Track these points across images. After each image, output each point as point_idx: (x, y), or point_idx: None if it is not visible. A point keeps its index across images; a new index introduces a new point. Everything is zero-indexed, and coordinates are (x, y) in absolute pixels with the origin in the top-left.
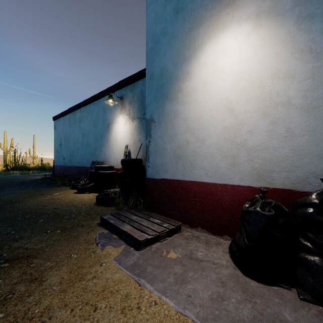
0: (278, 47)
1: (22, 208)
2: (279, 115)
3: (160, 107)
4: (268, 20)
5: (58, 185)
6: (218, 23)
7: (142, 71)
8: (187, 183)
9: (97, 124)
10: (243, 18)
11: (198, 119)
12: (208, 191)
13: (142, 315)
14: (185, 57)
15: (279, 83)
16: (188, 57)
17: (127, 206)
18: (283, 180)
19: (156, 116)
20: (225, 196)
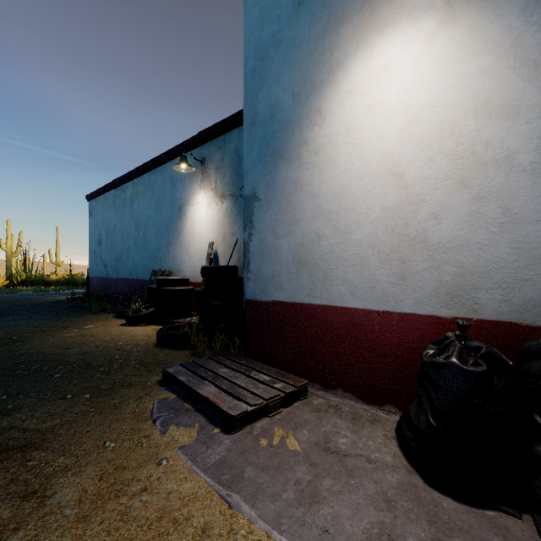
0: (488, 59)
1: (28, 353)
2: (490, 184)
3: (269, 173)
4: (468, 10)
5: (94, 311)
6: (375, 20)
7: (238, 114)
8: (318, 310)
9: (161, 206)
10: (420, 8)
11: (337, 195)
12: (356, 324)
13: None
14: (314, 83)
15: (490, 124)
16: (319, 83)
17: (212, 348)
18: (498, 306)
19: (262, 189)
20: (388, 334)
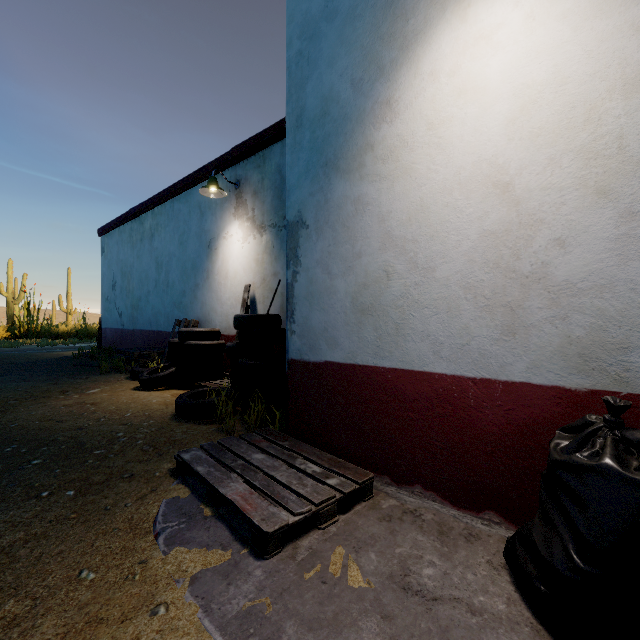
0: None
1: (6, 428)
2: None
3: (319, 190)
4: None
5: (103, 371)
6: None
7: (281, 123)
8: (388, 375)
9: (186, 241)
10: None
11: (414, 216)
12: (442, 396)
13: None
14: (381, 64)
15: None
16: (389, 64)
17: (246, 421)
18: None
19: (311, 213)
20: (489, 411)
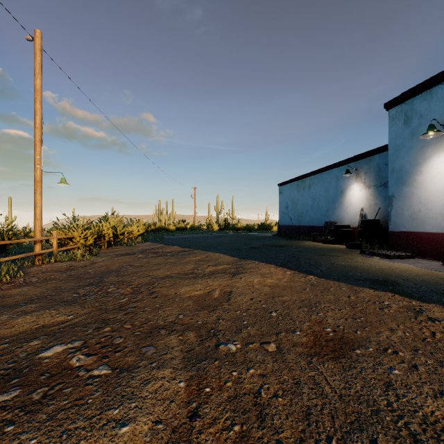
0: None
1: (304, 246)
2: None
3: (399, 189)
4: None
5: (301, 239)
6: (440, 147)
7: (379, 148)
8: (420, 233)
9: (329, 190)
10: None
11: (427, 198)
12: (434, 237)
13: (395, 264)
14: (418, 162)
15: None
16: (420, 162)
17: None
18: None
19: (396, 194)
20: None
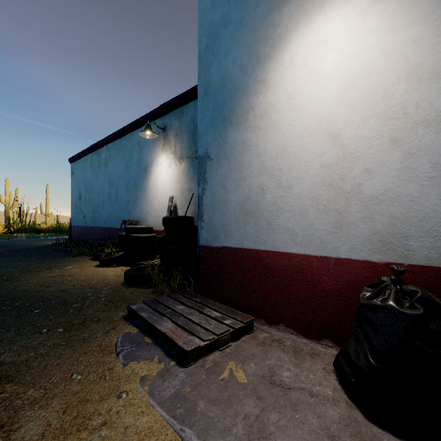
0: (418, 28)
1: (14, 290)
2: (420, 142)
3: (219, 136)
4: None
5: (74, 254)
6: None
7: (194, 89)
8: (263, 255)
9: (129, 167)
10: None
11: (279, 154)
12: (297, 267)
13: None
14: (259, 56)
15: (420, 87)
16: (264, 56)
17: (171, 286)
18: (428, 252)
19: (214, 150)
20: (325, 276)
